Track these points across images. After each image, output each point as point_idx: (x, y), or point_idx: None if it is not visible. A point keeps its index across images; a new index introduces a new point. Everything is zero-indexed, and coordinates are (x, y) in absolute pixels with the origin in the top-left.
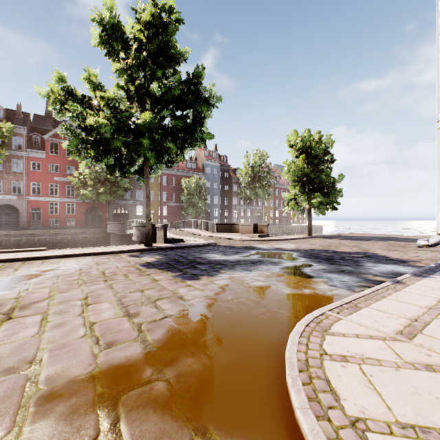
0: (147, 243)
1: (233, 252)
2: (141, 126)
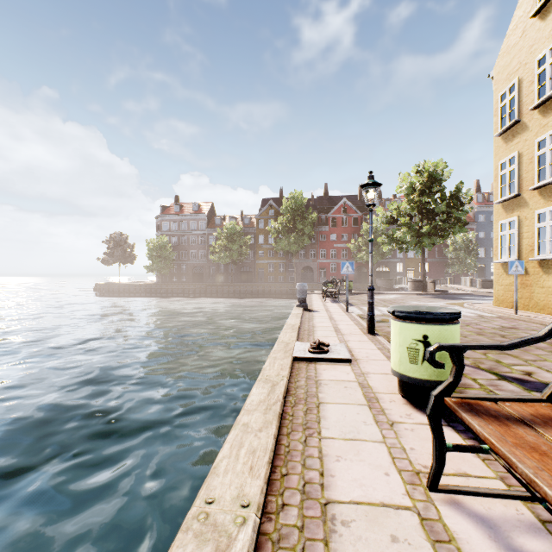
0: (423, 291)
1: (481, 297)
2: (423, 232)
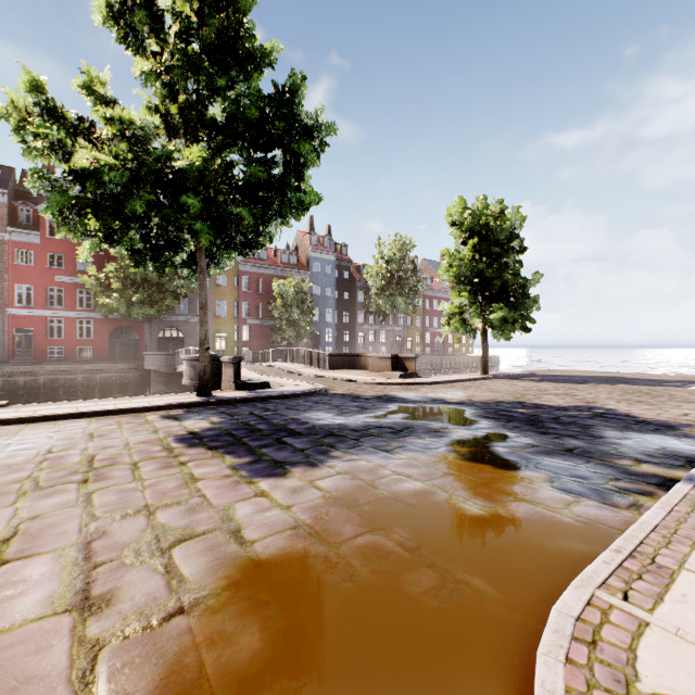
0: (202, 391)
1: (357, 408)
2: (185, 174)
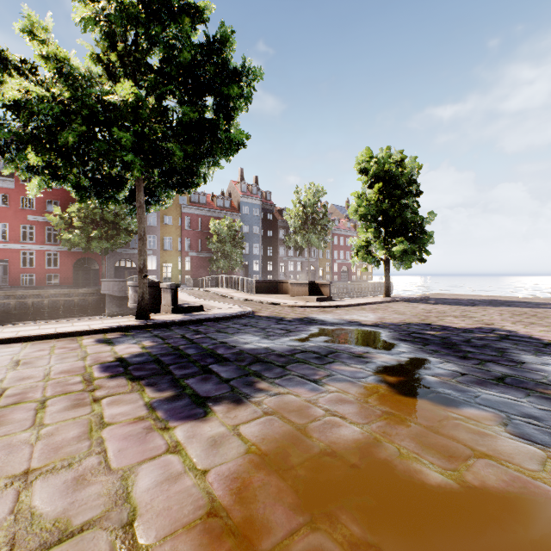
0: (140, 315)
1: (281, 331)
2: (119, 110)
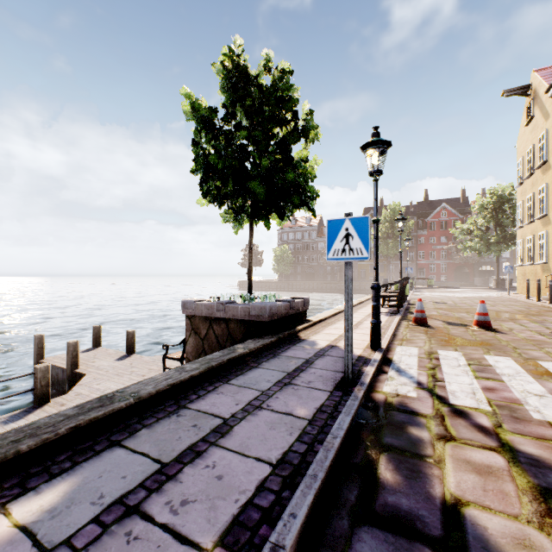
0: (497, 287)
1: None
2: (492, 241)
